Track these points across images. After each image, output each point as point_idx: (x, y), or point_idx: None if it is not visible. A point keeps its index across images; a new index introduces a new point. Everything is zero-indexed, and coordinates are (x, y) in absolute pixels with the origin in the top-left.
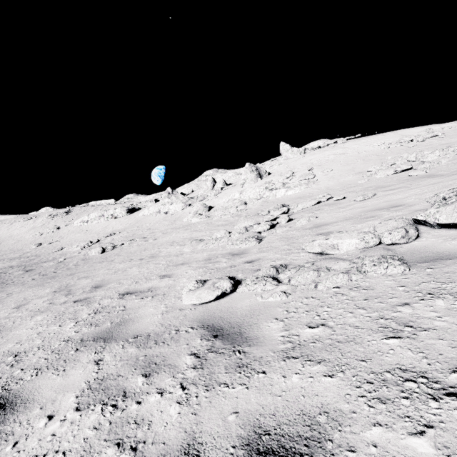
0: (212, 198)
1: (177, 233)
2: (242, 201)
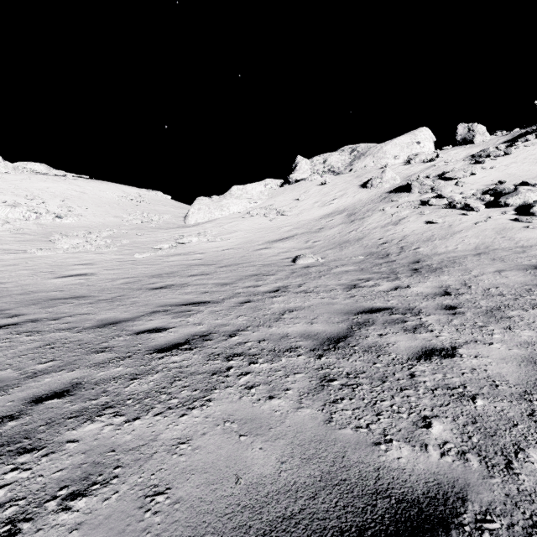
0: None
1: None
2: None
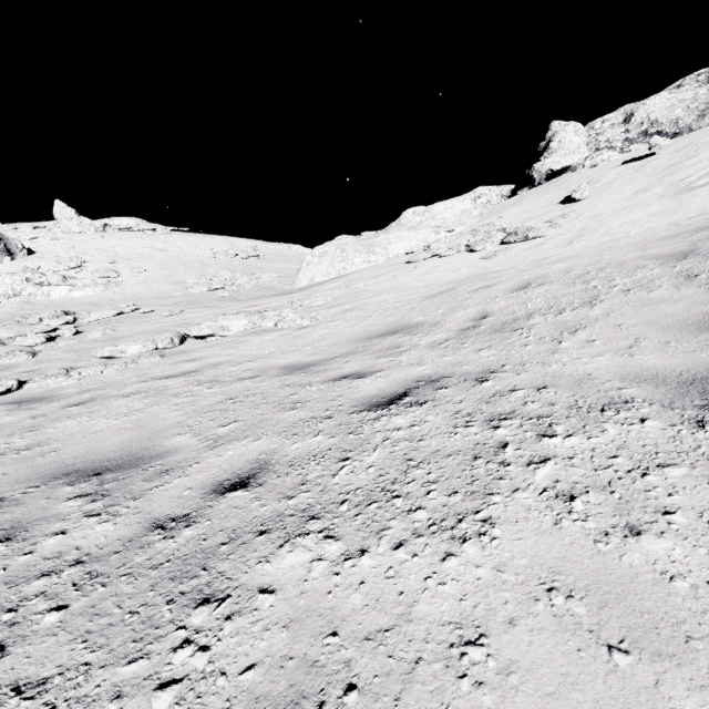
0: None
1: None
2: None
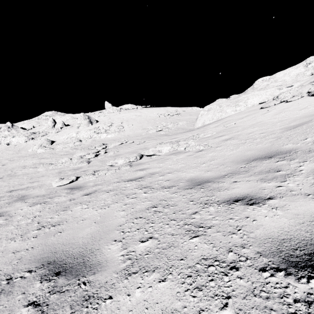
0: (53, 134)
1: (25, 160)
2: (78, 138)
